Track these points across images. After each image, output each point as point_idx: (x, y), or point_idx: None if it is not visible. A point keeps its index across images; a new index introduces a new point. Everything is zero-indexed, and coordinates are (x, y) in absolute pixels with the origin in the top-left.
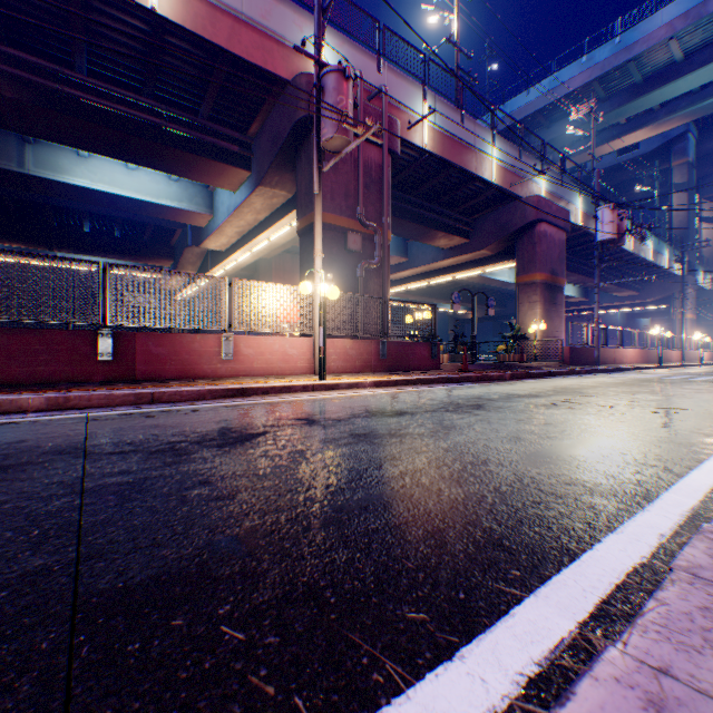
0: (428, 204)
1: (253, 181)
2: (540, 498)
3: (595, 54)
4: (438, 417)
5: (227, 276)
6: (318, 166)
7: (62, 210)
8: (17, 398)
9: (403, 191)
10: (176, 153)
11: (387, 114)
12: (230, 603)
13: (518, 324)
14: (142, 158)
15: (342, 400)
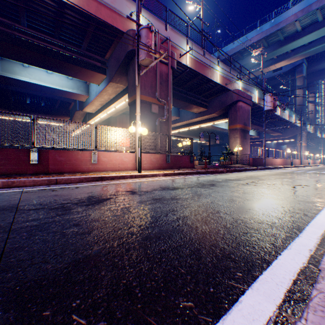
0: (189, 92)
1: (107, 79)
2: (247, 231)
3: (263, 26)
4: (194, 190)
5: (96, 125)
6: (137, 72)
7: (16, 92)
8: None
9: (177, 86)
10: (70, 65)
11: (170, 50)
12: (80, 299)
13: (229, 147)
14: (54, 68)
15: (149, 182)
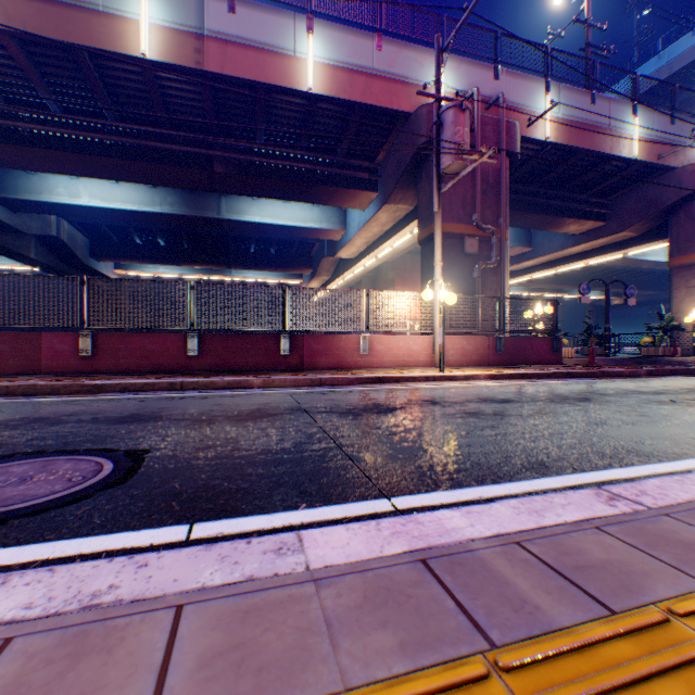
0: (552, 192)
1: (379, 200)
2: (586, 452)
3: None
4: (539, 405)
5: (355, 279)
6: (436, 188)
7: (238, 238)
8: (248, 379)
9: (524, 183)
10: (320, 188)
11: (503, 120)
12: (407, 463)
13: (671, 313)
14: (296, 196)
15: (458, 389)
